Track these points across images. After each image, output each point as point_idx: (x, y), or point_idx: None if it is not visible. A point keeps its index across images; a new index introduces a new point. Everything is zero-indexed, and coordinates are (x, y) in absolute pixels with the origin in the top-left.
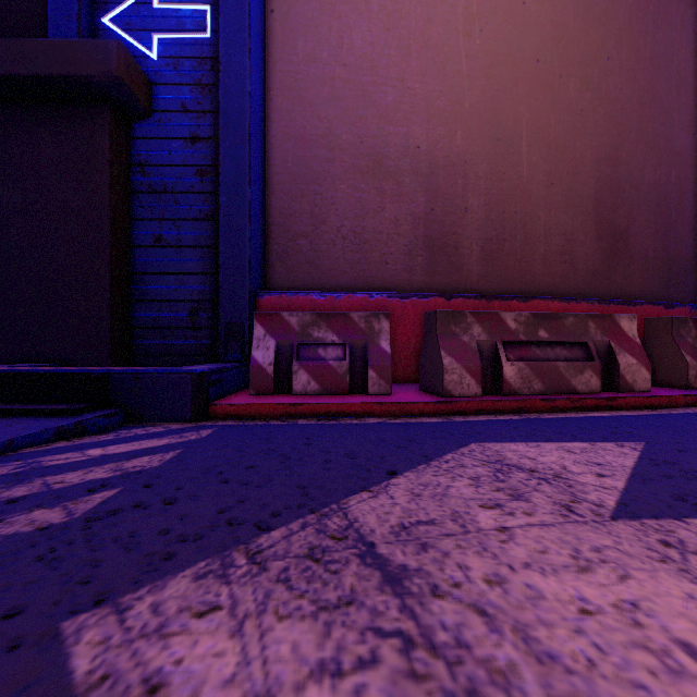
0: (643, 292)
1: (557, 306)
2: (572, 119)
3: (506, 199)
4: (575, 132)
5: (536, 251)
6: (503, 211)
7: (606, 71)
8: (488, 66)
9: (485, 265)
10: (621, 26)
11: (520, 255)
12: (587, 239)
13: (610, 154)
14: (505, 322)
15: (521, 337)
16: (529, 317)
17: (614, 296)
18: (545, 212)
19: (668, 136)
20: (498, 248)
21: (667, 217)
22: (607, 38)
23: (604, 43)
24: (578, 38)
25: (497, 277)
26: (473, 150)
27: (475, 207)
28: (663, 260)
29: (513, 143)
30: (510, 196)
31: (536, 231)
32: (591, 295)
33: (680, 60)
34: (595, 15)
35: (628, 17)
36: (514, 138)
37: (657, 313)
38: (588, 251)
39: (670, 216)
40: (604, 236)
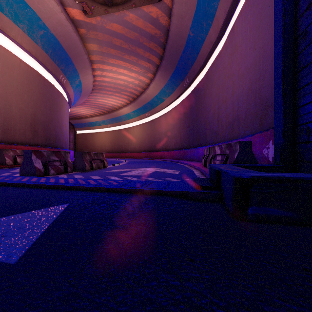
0: (41, 144)
1: (23, 147)
2: (25, 103)
3: (9, 120)
4: (26, 107)
5: (17, 133)
6: (8, 122)
7: (33, 94)
8: (4, 86)
9: (3, 135)
10: (36, 85)
11: (13, 134)
12: (29, 131)
13: (34, 113)
14: (17, 151)
15: (20, 154)
16: (21, 150)
17: (35, 144)
18: (19, 124)
19: (46, 111)
20: (7, 131)
21: (46, 128)
22: (33, 87)
23: (33, 88)
24: (27, 85)
25: (7, 138)
26: (0, 106)
27: (0, 120)
28: (45, 137)
29: (11, 106)
30: (10, 119)
31: (17, 128)
32: (30, 144)
33: (48, 95)
34: (31, 81)
35: (38, 84)
36: (11, 105)
37: (43, 149)
38: (29, 134)
39: (46, 128)
40: (33, 131)
